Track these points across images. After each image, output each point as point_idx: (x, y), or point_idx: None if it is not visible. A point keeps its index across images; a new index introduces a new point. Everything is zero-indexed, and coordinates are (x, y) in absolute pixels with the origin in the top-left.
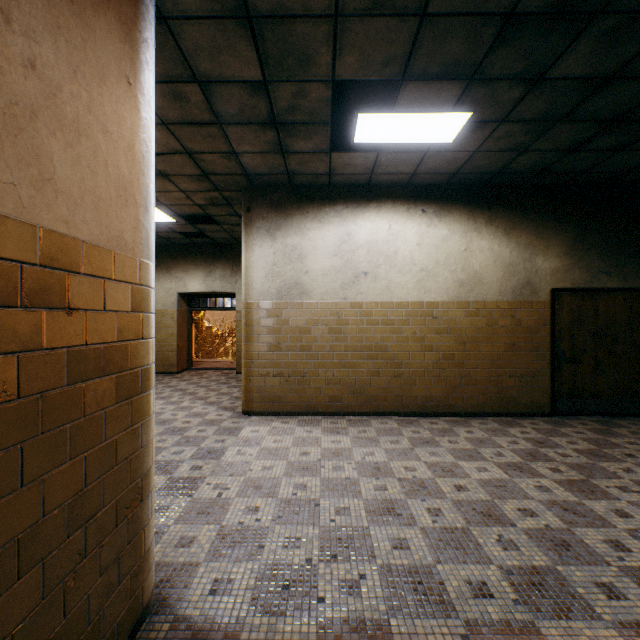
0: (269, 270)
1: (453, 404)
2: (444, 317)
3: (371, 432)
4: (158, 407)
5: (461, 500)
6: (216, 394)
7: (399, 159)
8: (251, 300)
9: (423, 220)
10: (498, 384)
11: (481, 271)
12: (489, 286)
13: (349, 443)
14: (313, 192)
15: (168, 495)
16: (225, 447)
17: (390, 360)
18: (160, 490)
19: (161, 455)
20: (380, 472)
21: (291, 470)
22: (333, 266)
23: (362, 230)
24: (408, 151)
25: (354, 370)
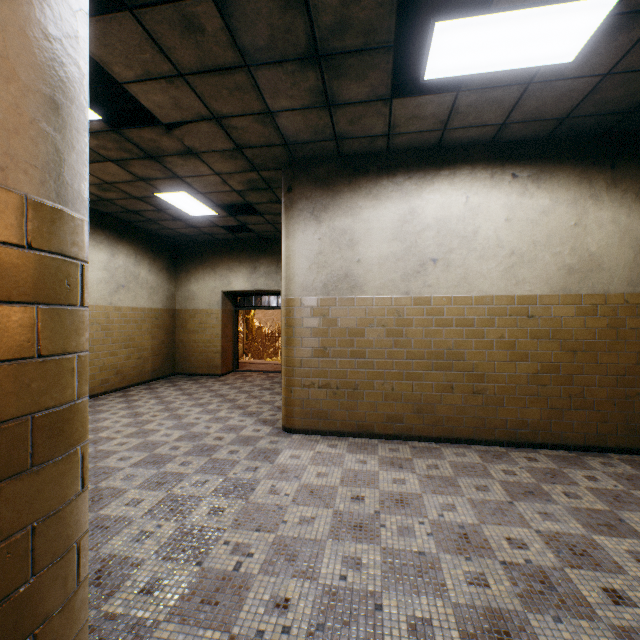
0: (313, 260)
1: (557, 433)
2: (544, 316)
3: (445, 469)
4: (193, 416)
5: (629, 629)
6: (257, 402)
7: (486, 101)
8: (292, 296)
9: (513, 188)
10: (626, 409)
11: (600, 253)
12: (612, 273)
13: (417, 485)
14: (367, 162)
15: (171, 558)
16: (256, 479)
17: (467, 372)
18: (163, 547)
19: (179, 486)
20: (470, 545)
21: (338, 528)
22: (392, 252)
23: (430, 205)
24: (501, 85)
25: (419, 383)
